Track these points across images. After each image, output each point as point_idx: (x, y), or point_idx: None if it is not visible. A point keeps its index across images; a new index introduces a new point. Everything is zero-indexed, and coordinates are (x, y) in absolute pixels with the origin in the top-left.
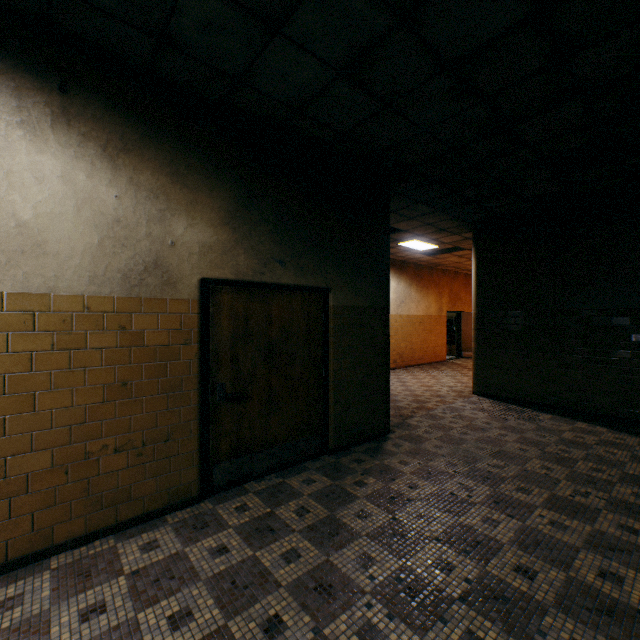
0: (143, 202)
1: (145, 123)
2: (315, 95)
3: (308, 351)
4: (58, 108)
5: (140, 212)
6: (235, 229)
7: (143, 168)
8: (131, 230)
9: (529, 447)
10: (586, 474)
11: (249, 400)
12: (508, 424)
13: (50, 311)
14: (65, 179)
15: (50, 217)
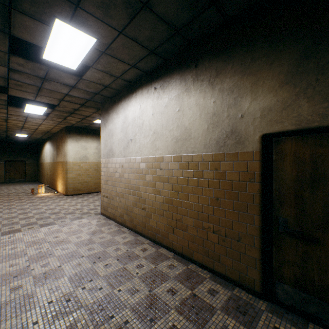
0: (225, 98)
1: (226, 53)
2: None
3: None
4: (194, 75)
5: (223, 105)
6: (295, 84)
7: (225, 79)
8: (219, 116)
9: None
10: None
11: (318, 245)
12: None
13: (192, 161)
14: (196, 104)
15: (192, 122)
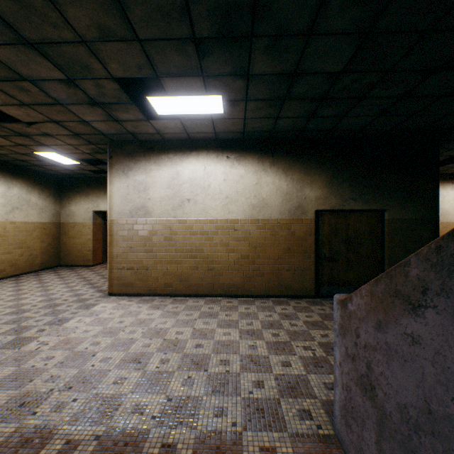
0: (294, 185)
1: (295, 157)
2: (367, 124)
3: (370, 242)
4: (271, 162)
5: (293, 189)
6: (330, 188)
7: (294, 173)
8: (291, 195)
9: None
10: None
11: (336, 262)
12: None
13: (269, 224)
14: (273, 183)
15: (269, 195)
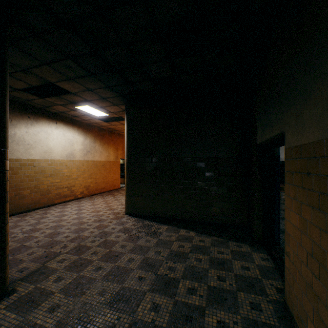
0: None
1: None
2: None
3: None
4: None
5: None
6: None
7: None
8: None
9: (147, 273)
10: (185, 303)
11: None
12: (139, 243)
13: None
14: None
15: None
